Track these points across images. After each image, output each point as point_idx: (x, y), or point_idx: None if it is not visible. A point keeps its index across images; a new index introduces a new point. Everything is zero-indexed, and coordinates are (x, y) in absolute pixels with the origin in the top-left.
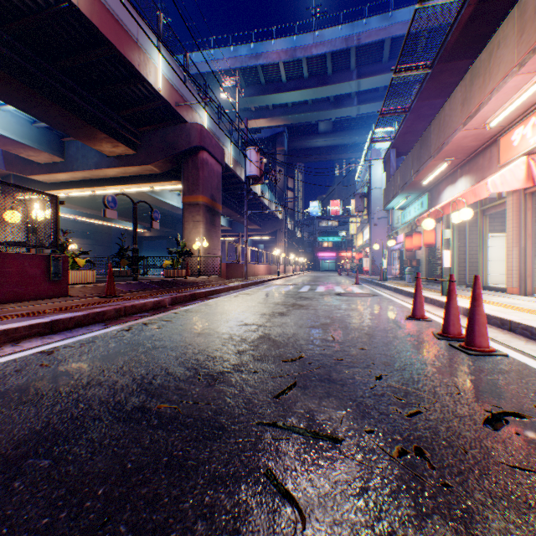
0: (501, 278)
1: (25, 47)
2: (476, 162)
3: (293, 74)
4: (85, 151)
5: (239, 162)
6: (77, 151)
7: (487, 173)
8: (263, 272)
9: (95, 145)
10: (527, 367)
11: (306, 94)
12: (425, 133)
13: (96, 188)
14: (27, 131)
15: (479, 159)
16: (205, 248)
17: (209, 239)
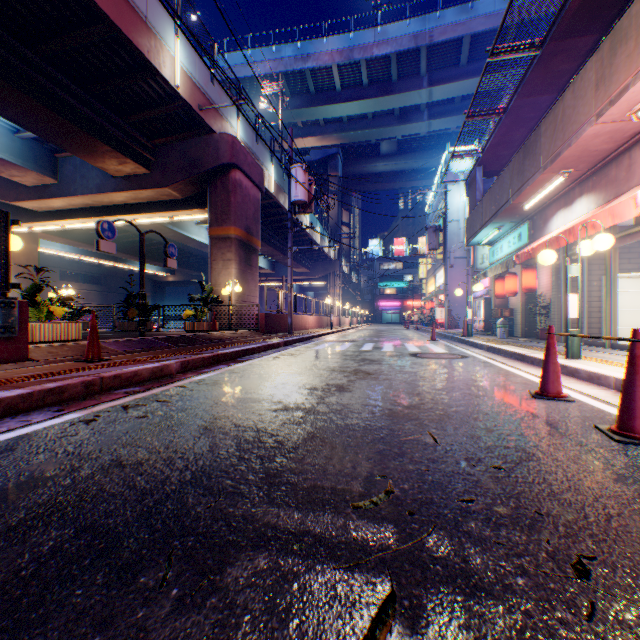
0: (628, 333)
1: None
2: (606, 174)
3: (349, 81)
4: (85, 170)
5: (282, 188)
6: (74, 170)
7: (625, 188)
8: (312, 325)
9: (95, 161)
10: None
11: (366, 105)
12: (532, 137)
13: (100, 217)
14: (7, 143)
15: (611, 169)
16: (238, 294)
17: (244, 283)
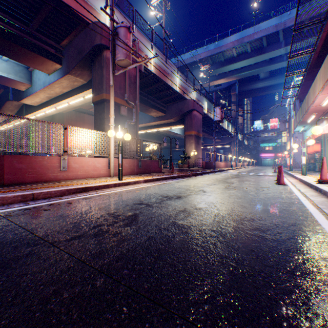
0: None
1: None
2: (327, 115)
3: (241, 52)
4: (145, 115)
5: (209, 109)
6: (141, 116)
7: None
8: (222, 166)
9: (150, 114)
10: (287, 186)
11: (249, 61)
12: (303, 101)
13: (147, 130)
14: None
15: None
16: (194, 155)
17: (196, 151)
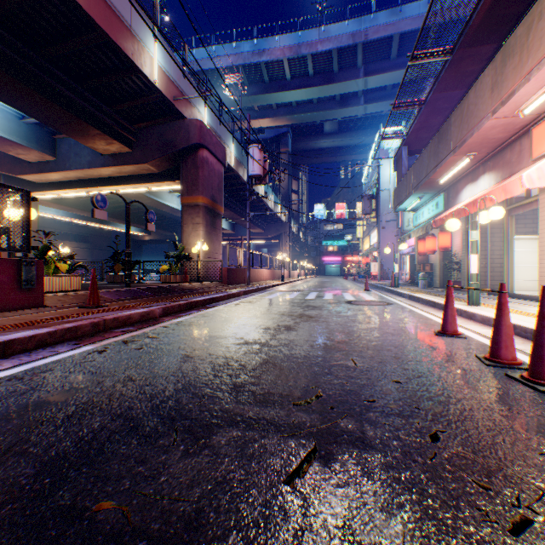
0: (524, 284)
1: (7, 32)
2: (503, 157)
3: (298, 72)
4: (78, 149)
5: (241, 163)
6: (69, 149)
7: (517, 168)
8: (266, 277)
9: (87, 142)
10: None
11: (312, 92)
12: (445, 126)
13: (90, 188)
14: (15, 127)
15: (506, 153)
16: (205, 252)
17: (210, 243)
